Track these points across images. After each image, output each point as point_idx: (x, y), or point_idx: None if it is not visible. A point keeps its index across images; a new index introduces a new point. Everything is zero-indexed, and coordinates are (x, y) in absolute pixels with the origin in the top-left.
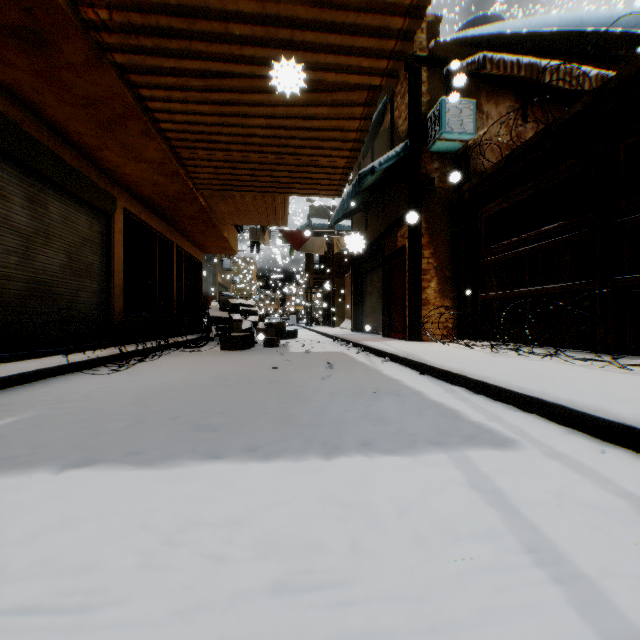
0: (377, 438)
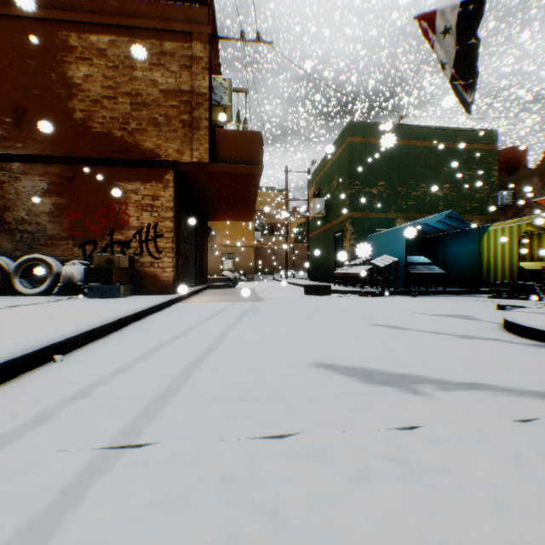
0: None
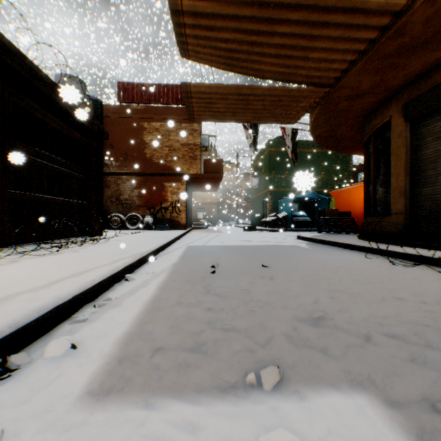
0: (215, 246)
